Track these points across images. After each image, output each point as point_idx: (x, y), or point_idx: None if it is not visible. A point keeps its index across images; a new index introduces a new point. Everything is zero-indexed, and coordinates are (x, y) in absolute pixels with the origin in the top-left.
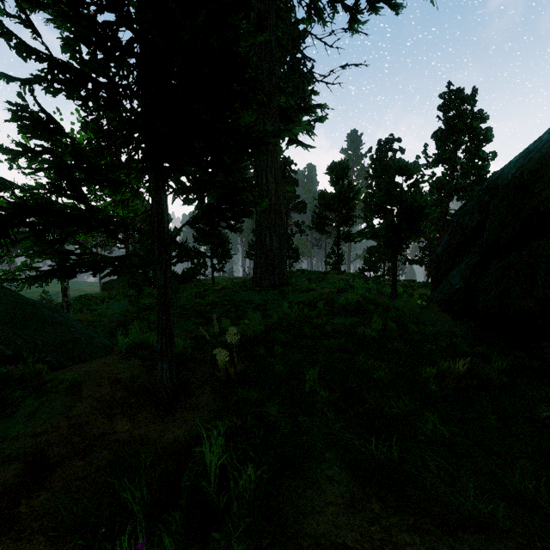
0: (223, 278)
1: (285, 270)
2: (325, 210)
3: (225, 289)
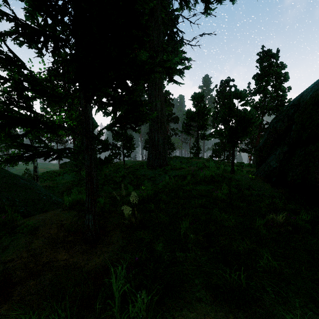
0: (130, 161)
1: (166, 156)
2: (190, 121)
3: (131, 167)
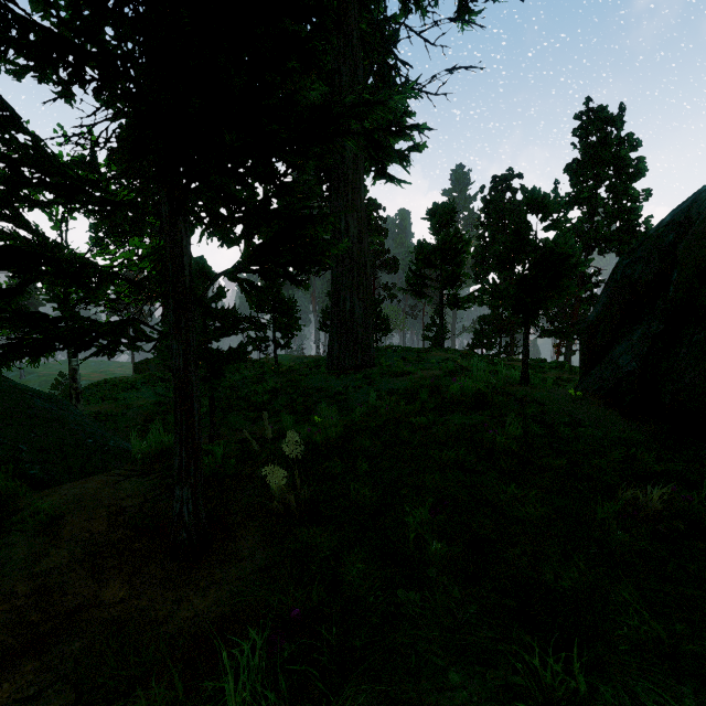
0: (291, 357)
1: (372, 346)
2: (424, 266)
3: (291, 371)
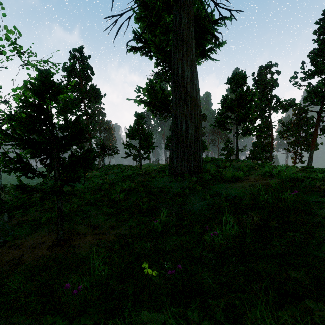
0: (151, 164)
1: (201, 156)
2: (226, 111)
3: (147, 173)
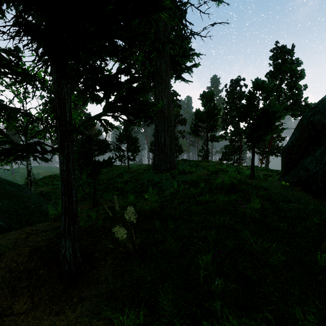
0: (136, 165)
1: (174, 159)
2: (198, 121)
3: (135, 171)
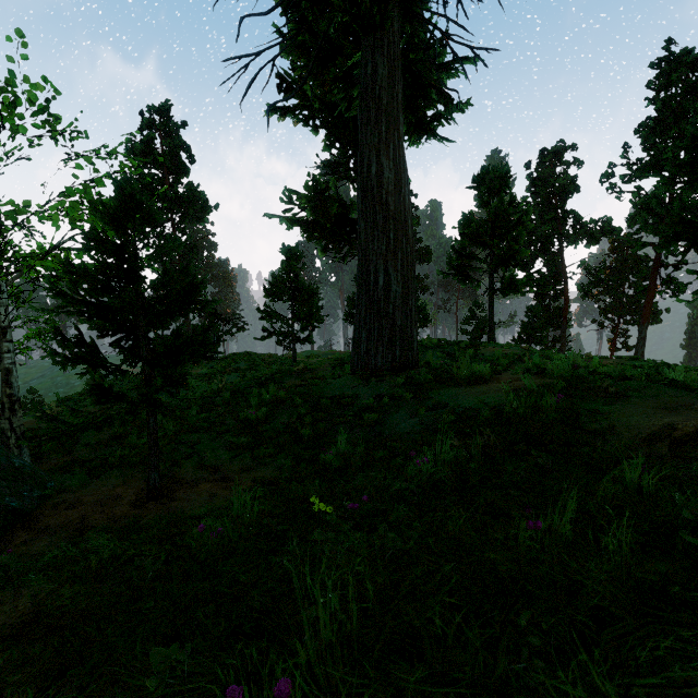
0: (316, 353)
1: (414, 337)
2: (470, 244)
3: (309, 370)
